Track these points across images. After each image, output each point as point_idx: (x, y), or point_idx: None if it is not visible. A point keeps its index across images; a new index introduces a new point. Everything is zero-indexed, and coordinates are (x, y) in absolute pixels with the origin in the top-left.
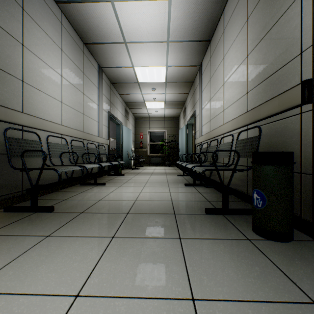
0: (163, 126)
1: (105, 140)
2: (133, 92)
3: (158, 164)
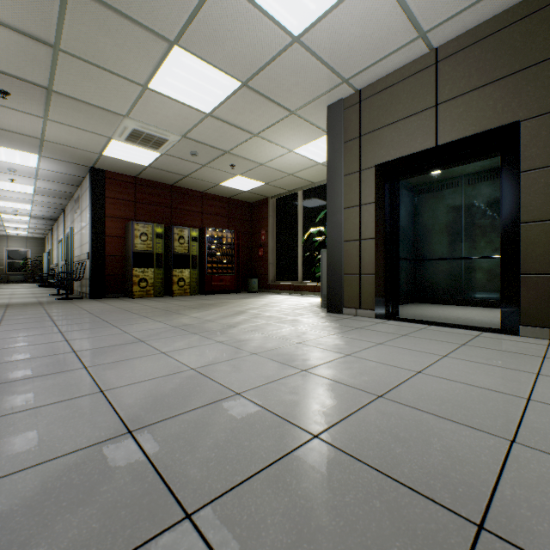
0: (26, 246)
1: None
2: None
3: (20, 282)
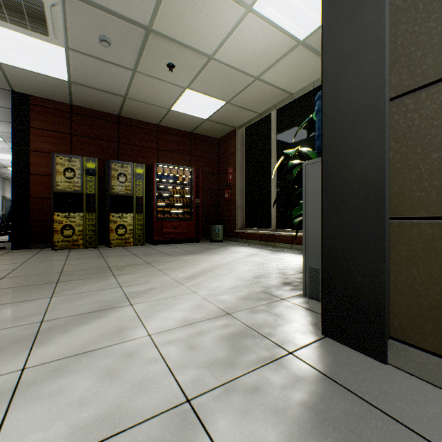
0: None
1: (1, 212)
2: None
3: None
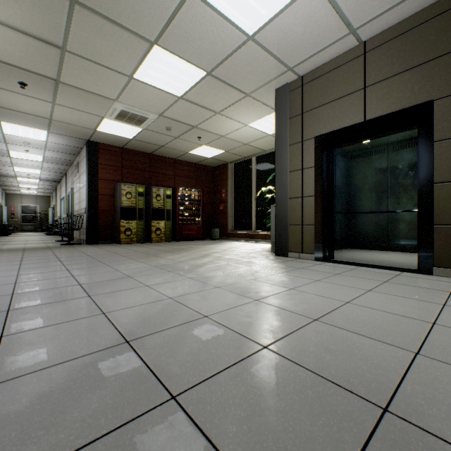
0: (36, 202)
1: None
2: (14, 188)
3: (31, 231)
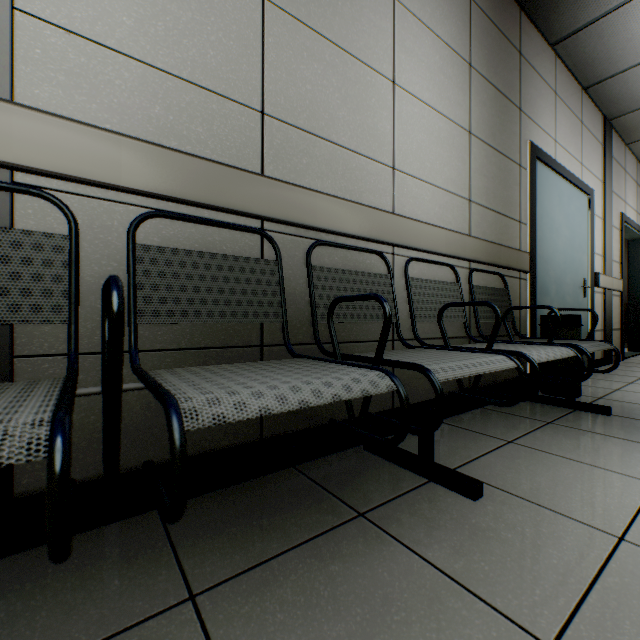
0: None
1: None
2: None
3: None
